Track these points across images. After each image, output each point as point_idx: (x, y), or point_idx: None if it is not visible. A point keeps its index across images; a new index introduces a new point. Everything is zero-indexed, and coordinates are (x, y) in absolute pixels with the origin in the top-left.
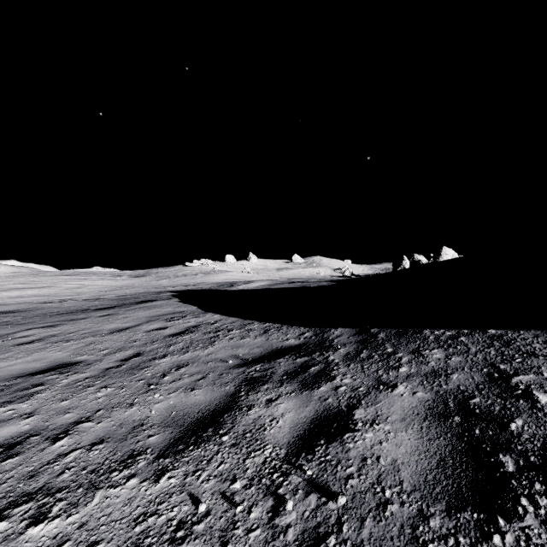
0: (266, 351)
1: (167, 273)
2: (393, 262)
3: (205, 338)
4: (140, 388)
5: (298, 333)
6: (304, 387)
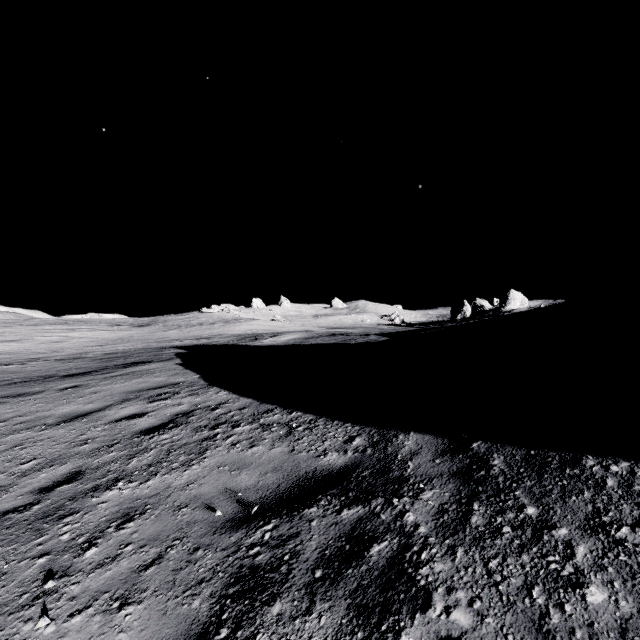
0: (286, 483)
1: (179, 321)
2: (452, 308)
3: (194, 440)
4: (26, 586)
5: (343, 438)
6: (362, 624)
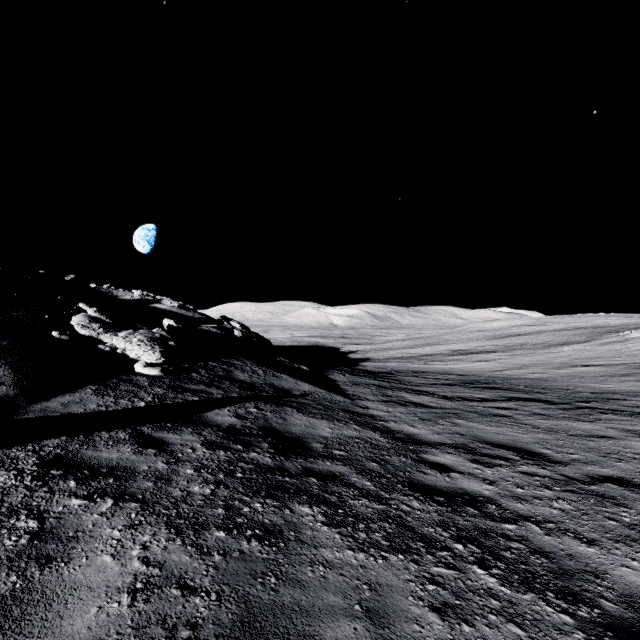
0: None
1: None
2: None
3: None
4: None
5: None
6: None
